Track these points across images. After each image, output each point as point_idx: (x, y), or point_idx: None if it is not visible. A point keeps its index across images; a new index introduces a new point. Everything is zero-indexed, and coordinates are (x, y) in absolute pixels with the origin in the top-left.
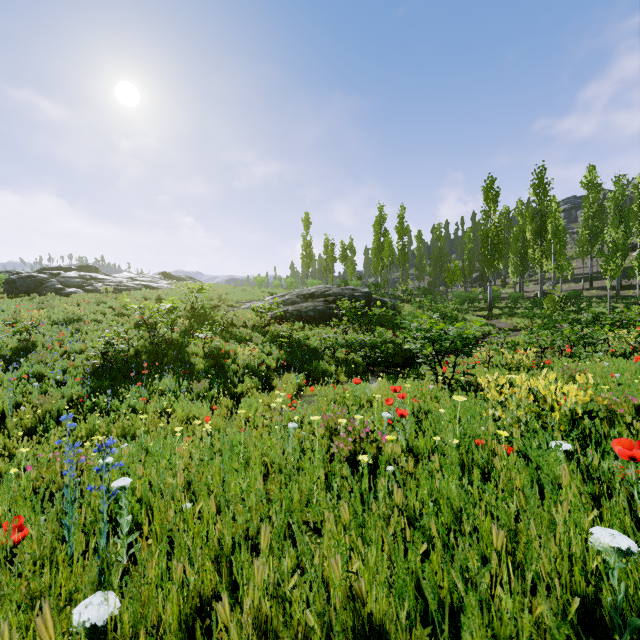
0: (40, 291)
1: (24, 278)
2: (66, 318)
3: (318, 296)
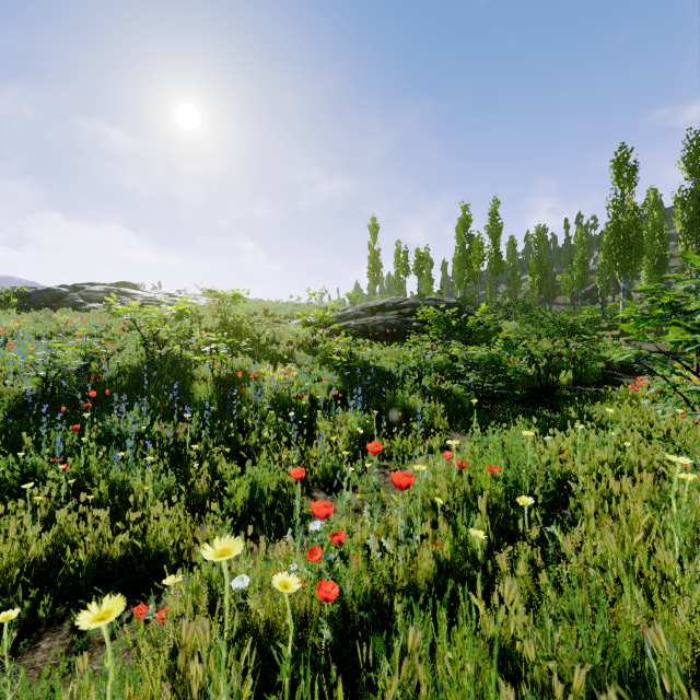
0: (57, 306)
1: (41, 291)
2: (55, 332)
3: (389, 308)
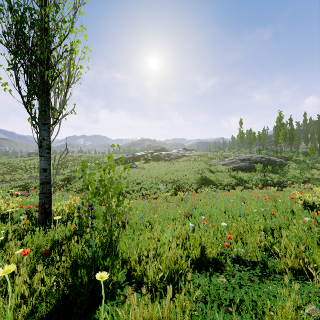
0: (160, 159)
1: (155, 155)
2: (177, 168)
3: (246, 160)
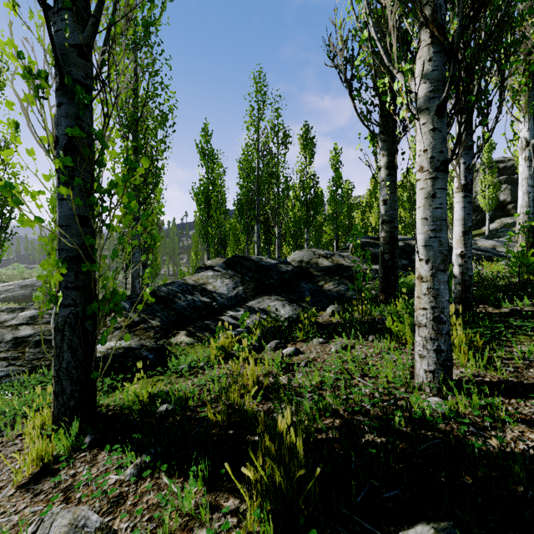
0: None
1: None
2: None
3: (30, 286)
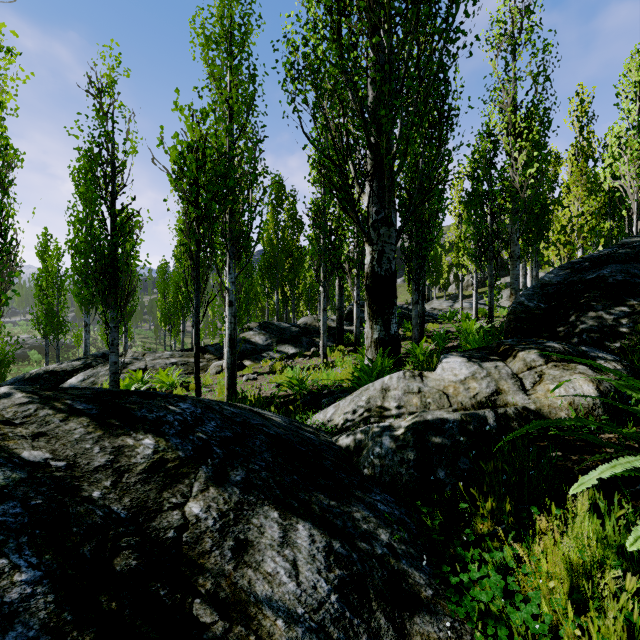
0: None
1: None
2: None
3: (20, 344)
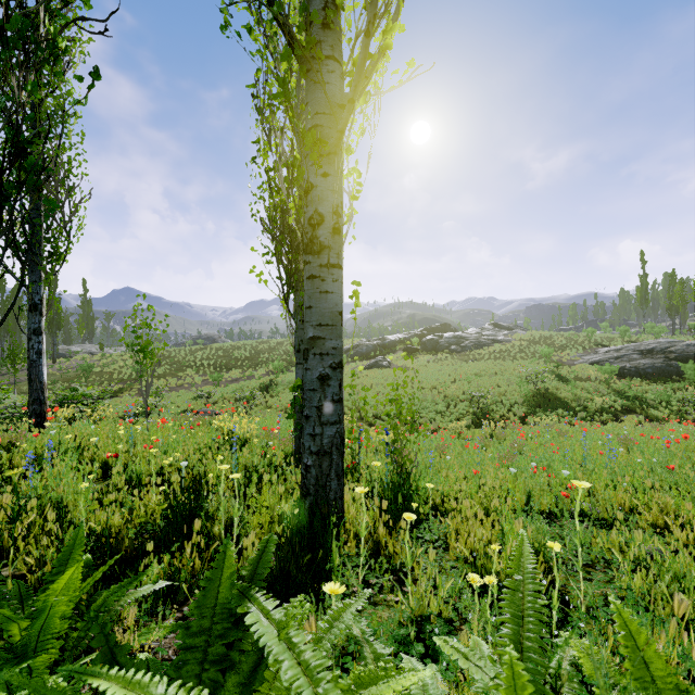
0: (438, 348)
1: (429, 340)
2: (478, 370)
3: (657, 352)
